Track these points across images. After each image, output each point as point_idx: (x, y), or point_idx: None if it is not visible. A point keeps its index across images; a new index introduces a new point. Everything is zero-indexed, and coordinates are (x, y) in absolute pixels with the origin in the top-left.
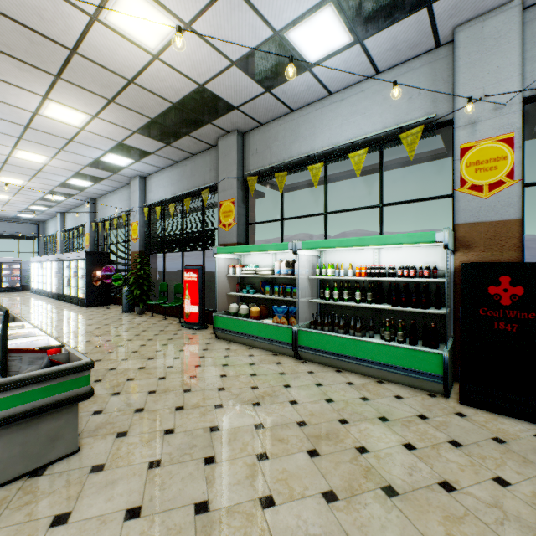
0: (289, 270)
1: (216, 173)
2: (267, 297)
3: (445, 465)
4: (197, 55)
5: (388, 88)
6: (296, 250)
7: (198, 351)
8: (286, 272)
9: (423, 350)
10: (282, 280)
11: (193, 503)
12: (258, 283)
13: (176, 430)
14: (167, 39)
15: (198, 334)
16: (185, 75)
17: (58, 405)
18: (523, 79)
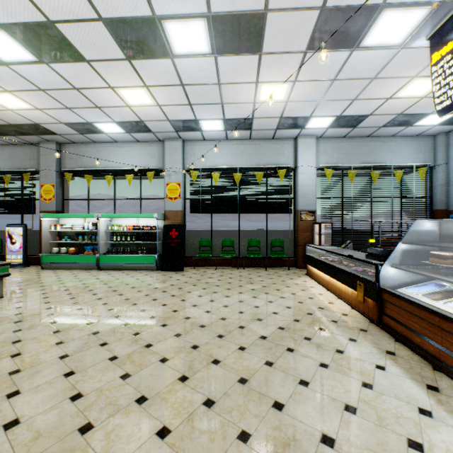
0: (94, 227)
1: (36, 163)
2: (80, 242)
3: (146, 280)
4: (40, 116)
5: (143, 150)
6: (98, 218)
7: (33, 274)
8: (92, 228)
9: (150, 255)
10: (90, 233)
11: (66, 294)
12: (73, 235)
13: (46, 289)
14: (23, 108)
15: (26, 269)
16: (28, 119)
17: (0, 277)
18: (184, 164)
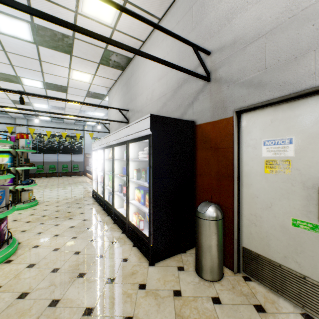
0: None
1: None
2: None
3: None
4: None
5: (1, 120)
6: None
7: None
8: None
9: None
10: None
11: None
12: None
13: None
14: None
15: None
16: None
17: None
18: (28, 130)
